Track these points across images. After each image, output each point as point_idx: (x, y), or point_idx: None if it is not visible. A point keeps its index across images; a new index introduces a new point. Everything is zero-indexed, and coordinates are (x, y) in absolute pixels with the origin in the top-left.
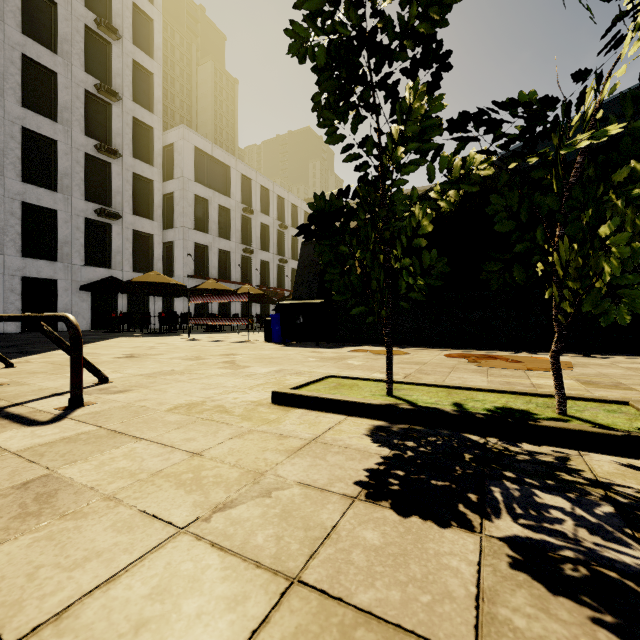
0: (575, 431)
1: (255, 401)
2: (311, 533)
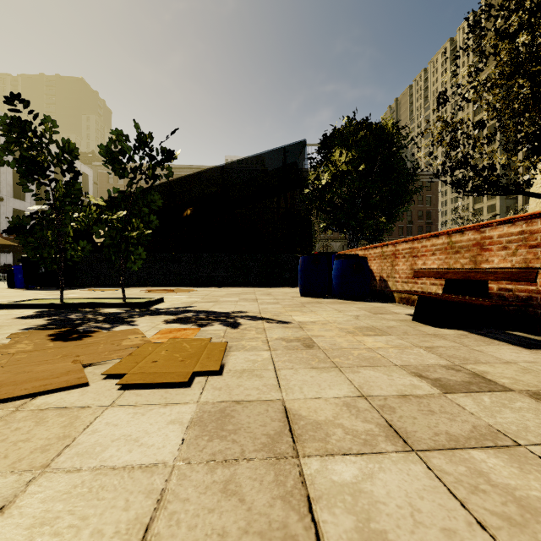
0: (112, 303)
1: None
2: None
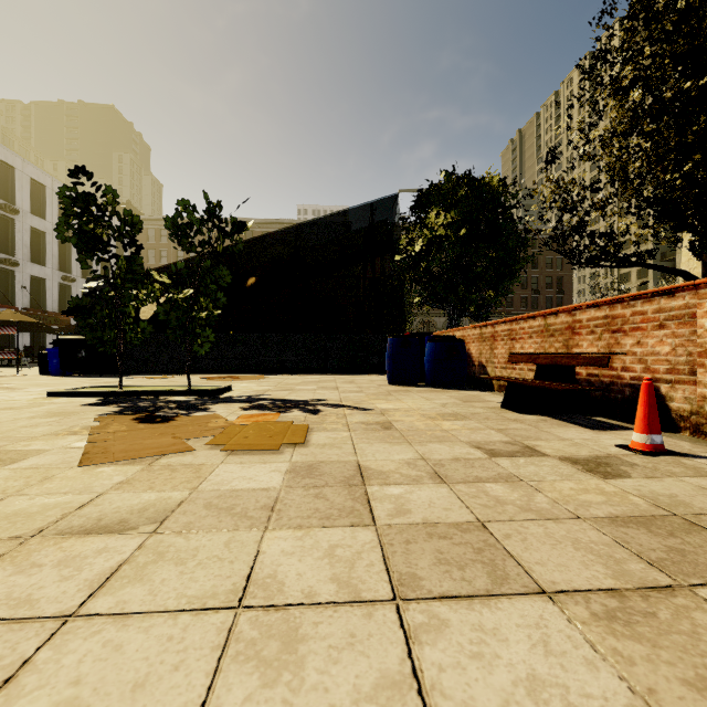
0: (179, 391)
1: (35, 398)
2: (60, 409)
